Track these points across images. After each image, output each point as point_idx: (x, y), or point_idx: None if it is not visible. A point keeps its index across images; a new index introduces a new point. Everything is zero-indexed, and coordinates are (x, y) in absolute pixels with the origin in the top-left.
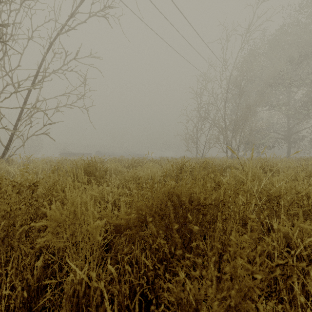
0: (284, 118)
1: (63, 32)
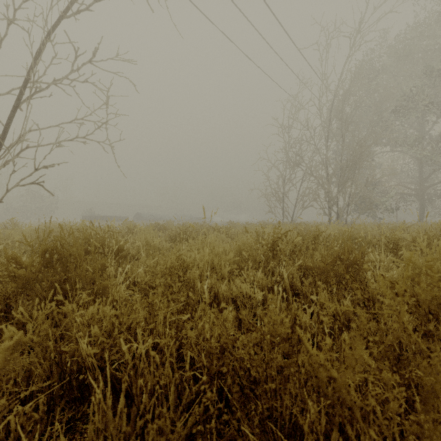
0: (414, 164)
1: (69, 15)
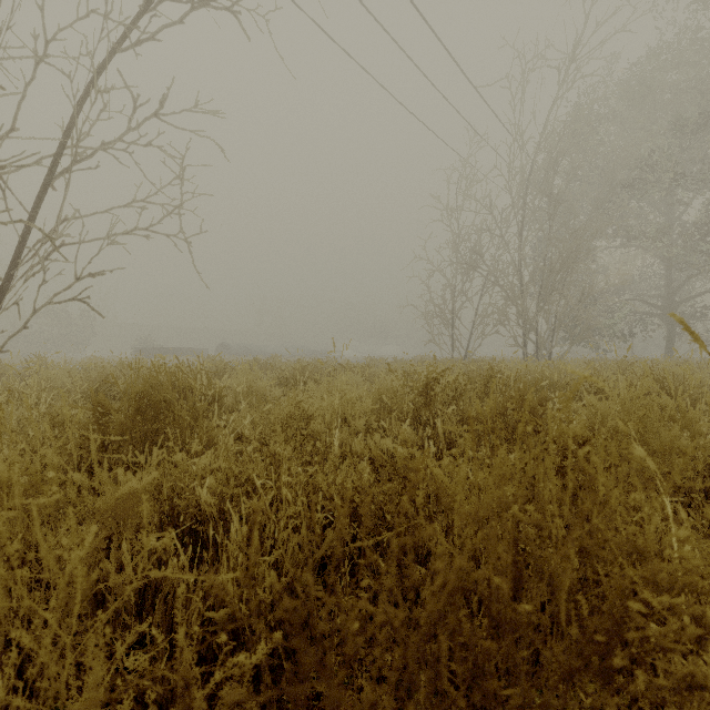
0: (659, 266)
1: (126, 47)
